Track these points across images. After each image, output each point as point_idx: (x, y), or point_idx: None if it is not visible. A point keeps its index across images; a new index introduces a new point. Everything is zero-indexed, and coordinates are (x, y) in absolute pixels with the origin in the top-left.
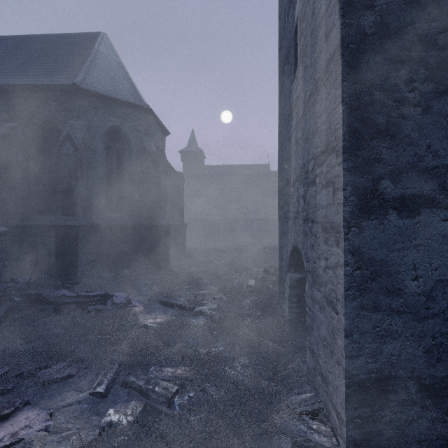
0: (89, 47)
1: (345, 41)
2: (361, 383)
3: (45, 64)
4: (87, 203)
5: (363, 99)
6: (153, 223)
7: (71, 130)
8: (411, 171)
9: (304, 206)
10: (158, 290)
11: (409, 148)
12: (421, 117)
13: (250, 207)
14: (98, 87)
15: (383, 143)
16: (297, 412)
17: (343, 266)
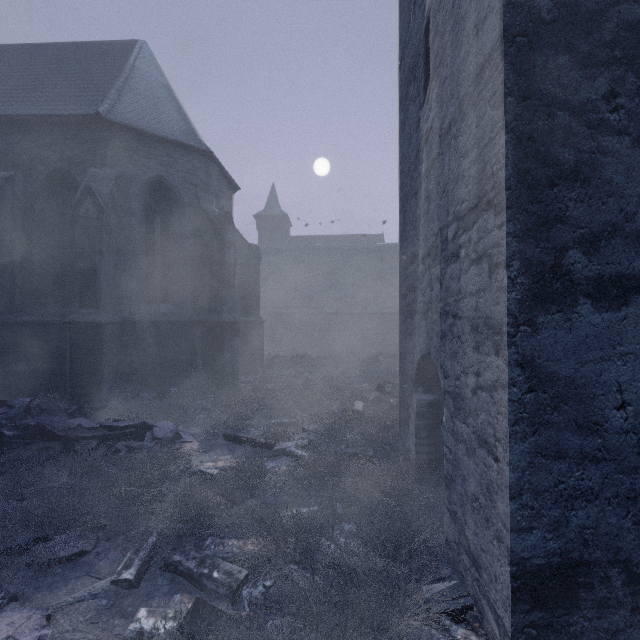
0: (121, 61)
1: (510, 32)
2: (536, 571)
3: (56, 86)
4: (118, 289)
5: (538, 124)
6: (215, 319)
7: (92, 182)
8: (614, 237)
9: (441, 292)
10: (221, 418)
11: (610, 200)
12: (630, 152)
13: (356, 296)
14: (133, 120)
15: (571, 193)
16: (433, 615)
17: (507, 386)
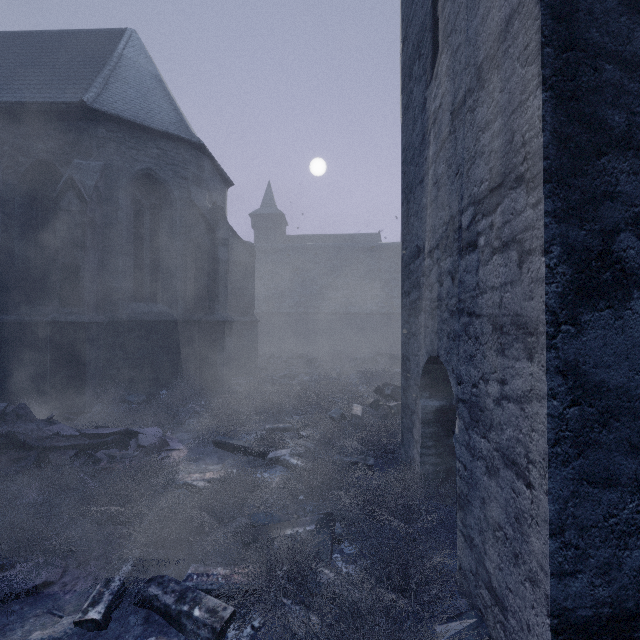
0: (108, 49)
1: None
2: (582, 625)
3: (39, 74)
4: (104, 287)
5: (583, 80)
6: (207, 319)
7: (76, 173)
8: None
9: (453, 288)
10: (212, 424)
11: None
12: None
13: (353, 295)
14: (121, 109)
15: (622, 164)
16: None
17: (545, 399)
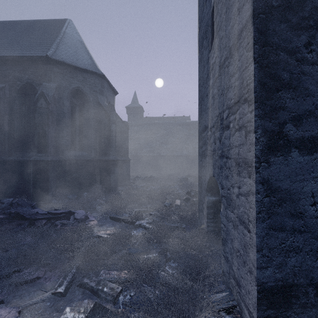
0: (58, 29)
1: (256, 12)
2: (270, 289)
3: (26, 41)
4: (57, 143)
5: (271, 59)
6: (106, 158)
7: (44, 90)
8: (309, 117)
9: (220, 145)
10: (109, 208)
11: (308, 98)
12: None
13: (176, 147)
14: (65, 58)
15: (287, 95)
16: (216, 311)
17: (255, 194)
